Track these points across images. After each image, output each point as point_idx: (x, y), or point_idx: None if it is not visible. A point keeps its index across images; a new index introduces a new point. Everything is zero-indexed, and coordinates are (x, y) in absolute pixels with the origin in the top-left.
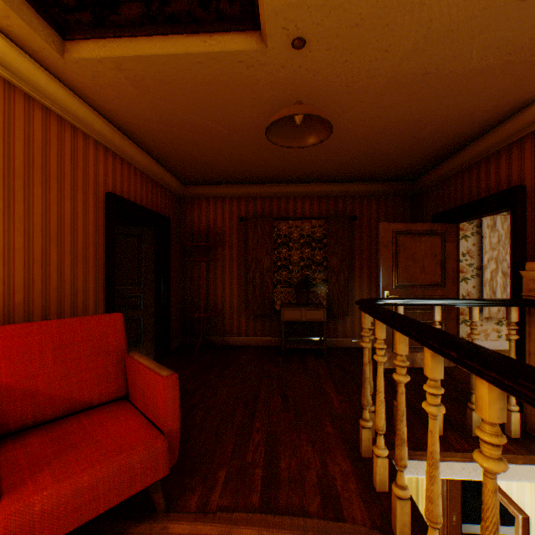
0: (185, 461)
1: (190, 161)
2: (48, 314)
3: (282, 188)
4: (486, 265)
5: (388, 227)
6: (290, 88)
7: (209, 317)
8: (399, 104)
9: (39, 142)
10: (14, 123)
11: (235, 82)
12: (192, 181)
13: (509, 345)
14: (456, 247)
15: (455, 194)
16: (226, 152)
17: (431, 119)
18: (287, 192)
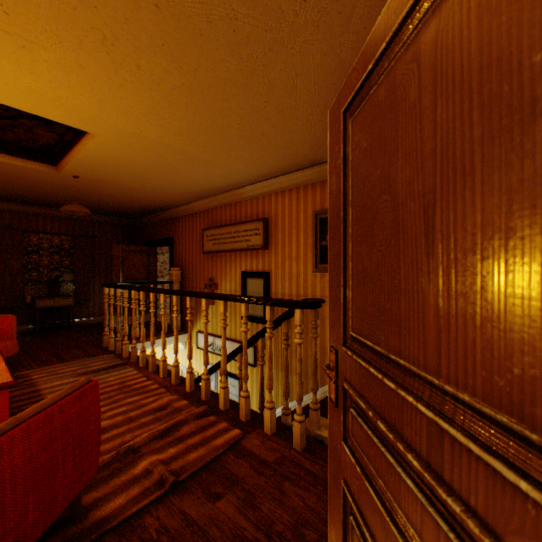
0: None
1: None
2: None
3: (34, 208)
4: None
5: (119, 247)
6: (66, 182)
7: None
8: (122, 197)
9: None
10: None
11: (33, 173)
12: None
13: None
14: (156, 260)
15: (154, 233)
16: None
17: (138, 203)
18: (39, 212)
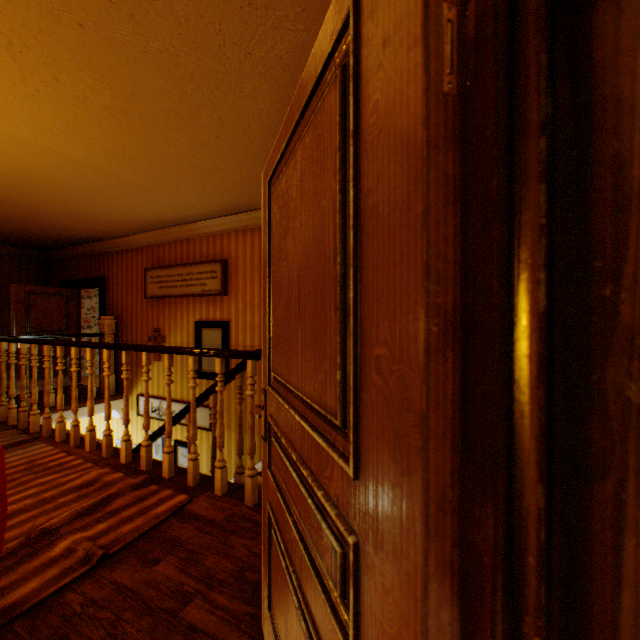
0: None
1: None
2: None
3: None
4: None
5: (23, 288)
6: None
7: None
8: (29, 222)
9: None
10: None
11: None
12: None
13: None
14: (79, 305)
15: (77, 271)
16: None
17: (53, 231)
18: None
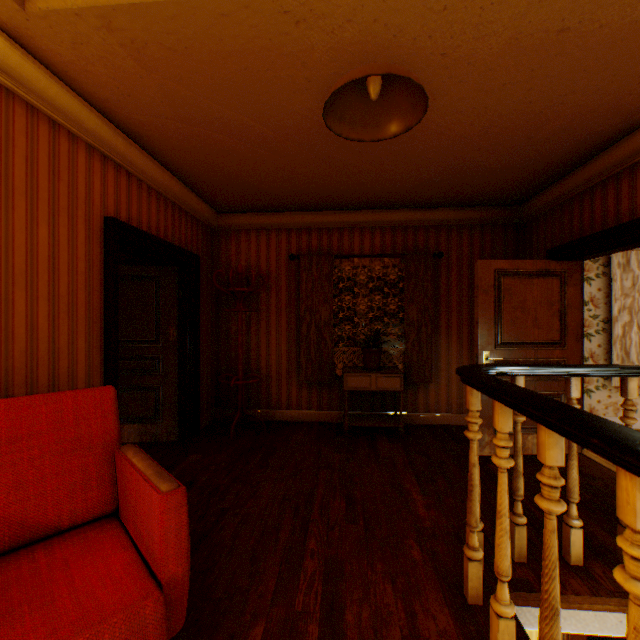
0: (203, 609)
1: (223, 179)
2: (10, 387)
3: (345, 216)
4: (617, 317)
5: (488, 266)
6: (359, 58)
7: (250, 384)
8: (515, 84)
9: None
10: None
11: (279, 49)
12: (228, 208)
13: None
14: (580, 293)
15: (580, 220)
16: (270, 165)
17: (558, 109)
18: (352, 222)
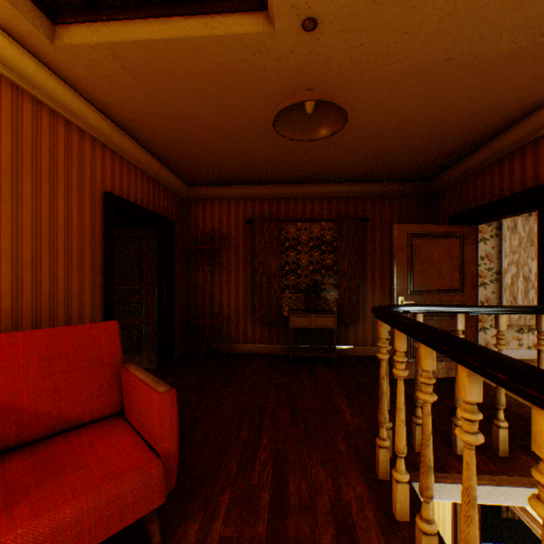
0: (185, 483)
1: (193, 160)
2: (38, 322)
3: (291, 189)
4: (507, 269)
5: (403, 229)
6: (300, 77)
7: (214, 323)
8: (417, 94)
9: (29, 136)
10: (0, 115)
11: (240, 70)
12: (196, 182)
13: (539, 357)
14: (475, 250)
15: (474, 193)
16: (231, 150)
17: (452, 111)
18: (296, 193)
